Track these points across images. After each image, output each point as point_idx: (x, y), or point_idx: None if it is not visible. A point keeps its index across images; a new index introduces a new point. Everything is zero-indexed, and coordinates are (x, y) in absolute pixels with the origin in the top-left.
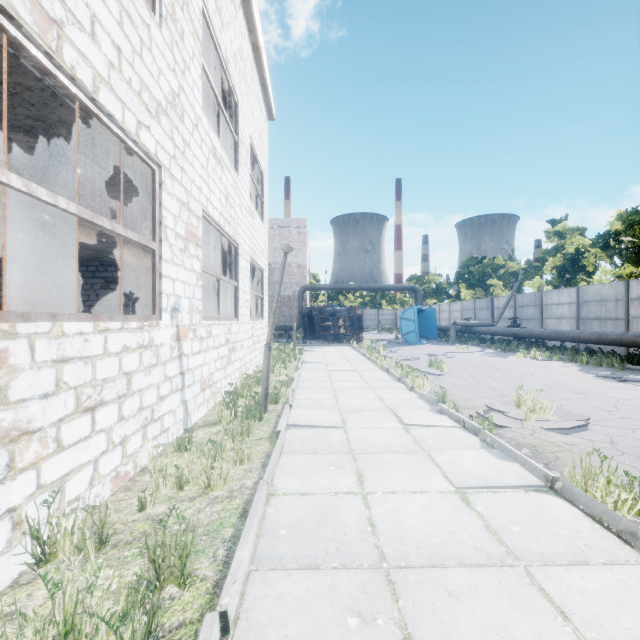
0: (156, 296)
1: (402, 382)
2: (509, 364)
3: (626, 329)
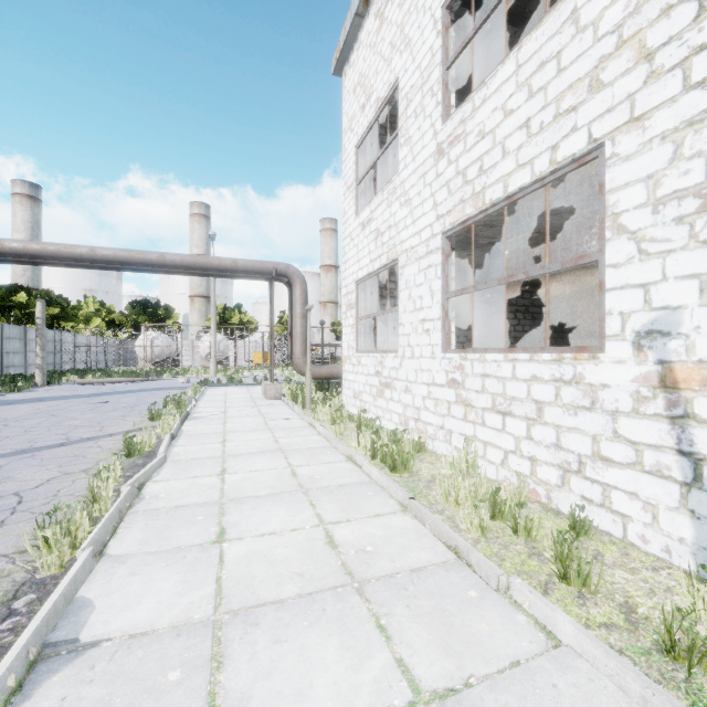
0: (601, 320)
1: None
2: None
3: None
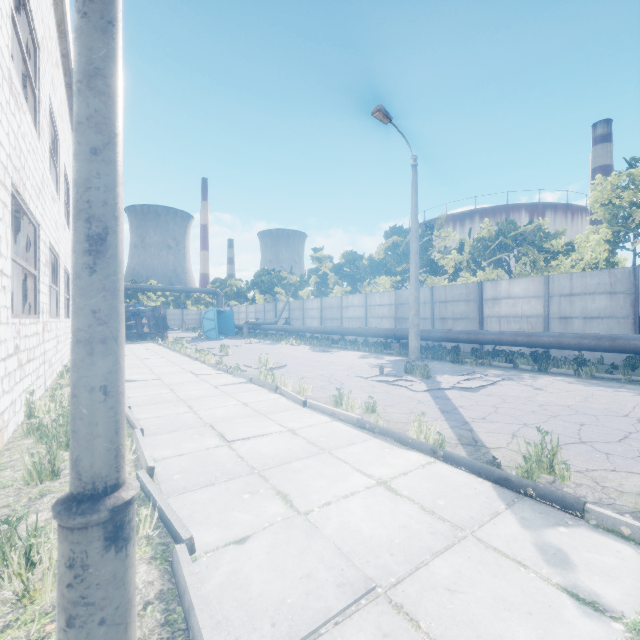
0: (37, 304)
1: (199, 361)
2: (274, 348)
3: (341, 325)
